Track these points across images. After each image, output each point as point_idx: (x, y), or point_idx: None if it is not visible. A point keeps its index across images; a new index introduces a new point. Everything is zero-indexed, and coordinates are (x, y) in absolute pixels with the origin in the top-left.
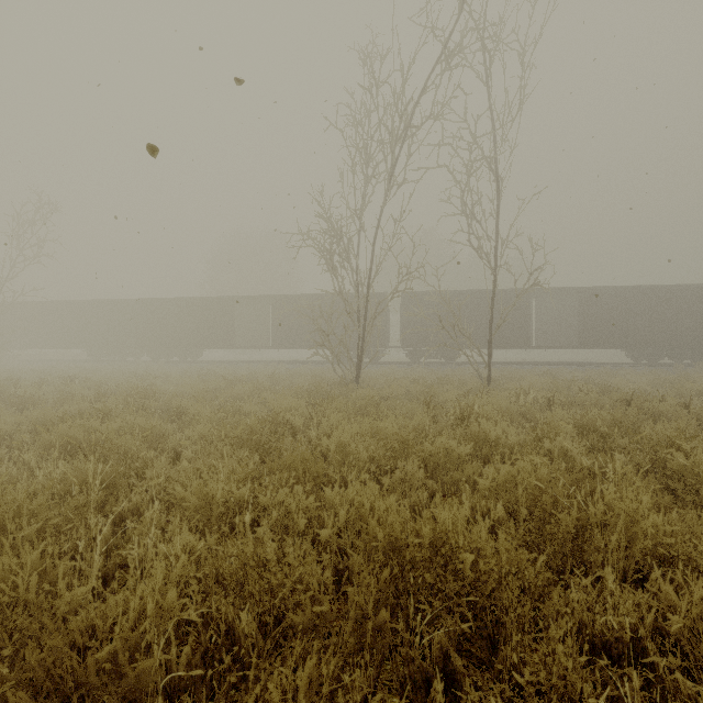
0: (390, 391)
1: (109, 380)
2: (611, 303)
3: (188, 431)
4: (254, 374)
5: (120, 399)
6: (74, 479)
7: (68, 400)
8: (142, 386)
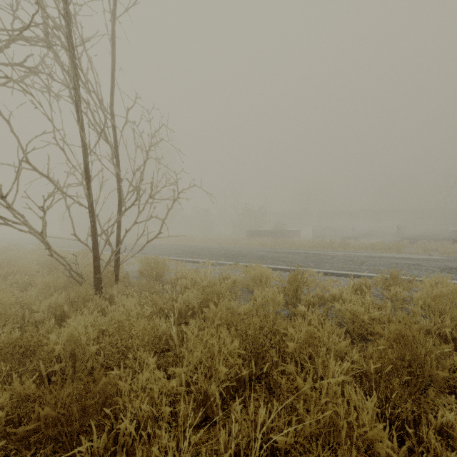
0: None
1: None
2: None
3: None
4: None
5: None
6: None
7: None
8: None
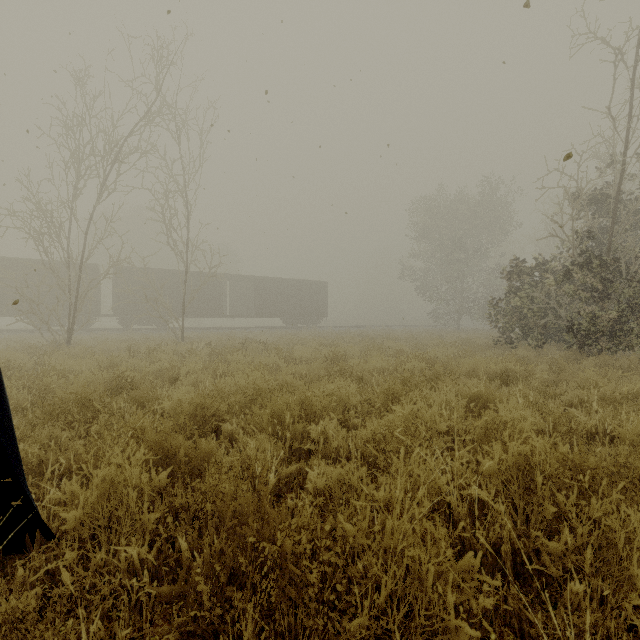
0: (102, 347)
1: None
2: (273, 288)
3: None
4: None
5: None
6: None
7: None
8: None
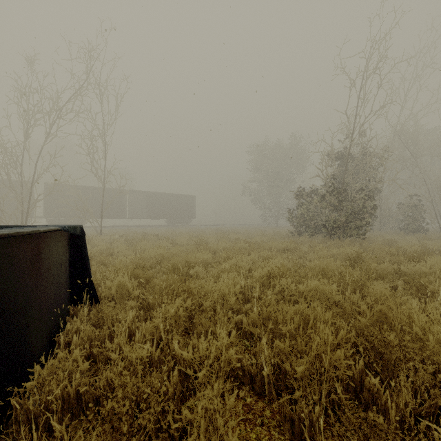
0: None
1: None
2: (159, 200)
3: None
4: None
5: None
6: None
7: None
8: None
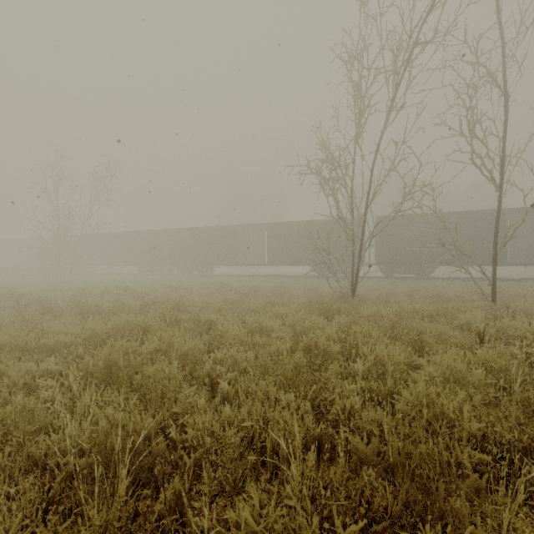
0: (398, 308)
1: (150, 290)
2: None
3: (221, 353)
4: (257, 286)
5: (158, 312)
6: (97, 457)
7: (117, 312)
8: (174, 296)
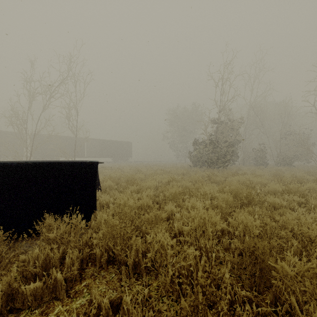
0: None
1: None
2: (107, 145)
3: None
4: None
5: None
6: None
7: None
8: None
